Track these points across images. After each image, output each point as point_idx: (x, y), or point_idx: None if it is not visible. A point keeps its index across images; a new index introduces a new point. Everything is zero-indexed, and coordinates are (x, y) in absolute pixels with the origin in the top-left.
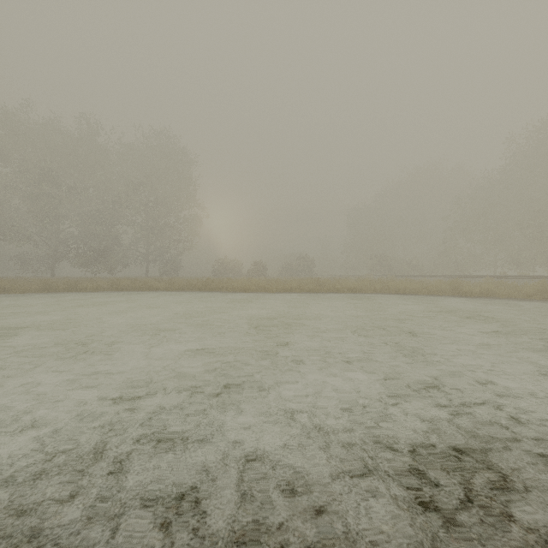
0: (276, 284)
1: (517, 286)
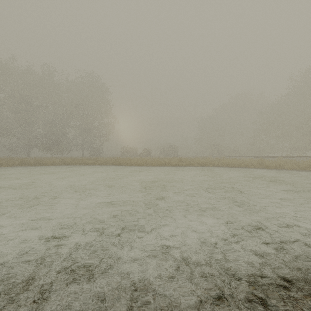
0: (157, 161)
1: (297, 162)
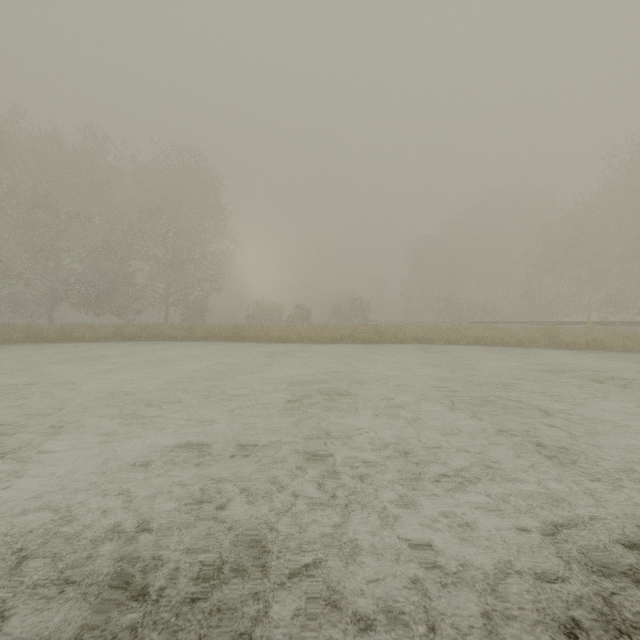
0: (323, 333)
1: (634, 335)
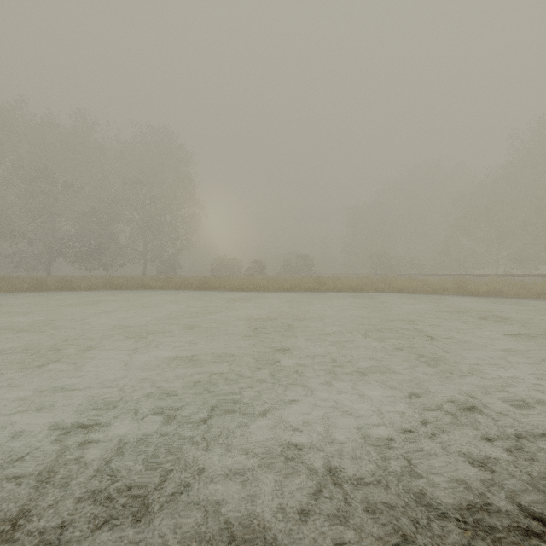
0: (275, 283)
1: (526, 284)
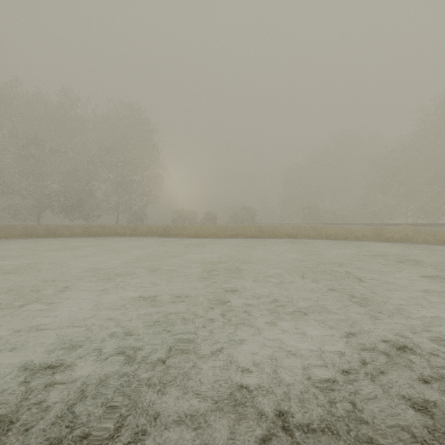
0: (225, 231)
1: (432, 232)
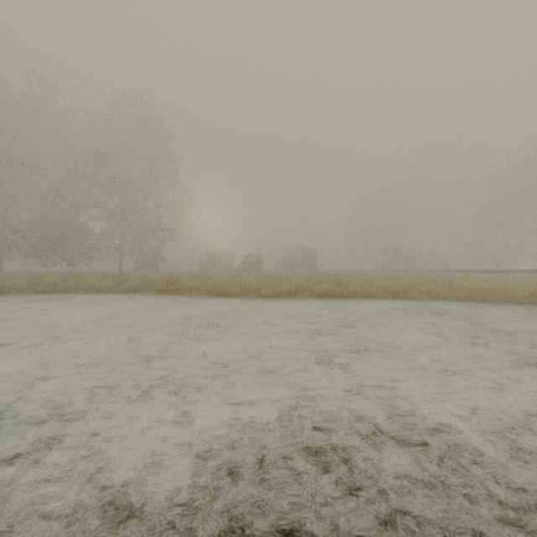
0: (274, 284)
1: None
